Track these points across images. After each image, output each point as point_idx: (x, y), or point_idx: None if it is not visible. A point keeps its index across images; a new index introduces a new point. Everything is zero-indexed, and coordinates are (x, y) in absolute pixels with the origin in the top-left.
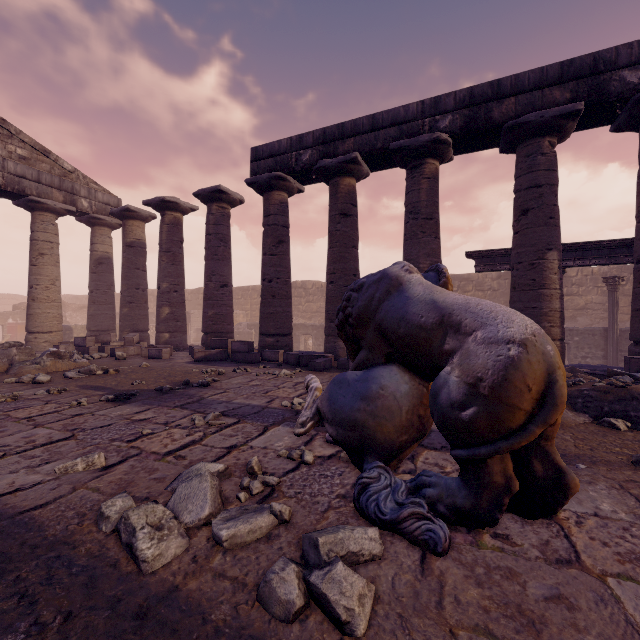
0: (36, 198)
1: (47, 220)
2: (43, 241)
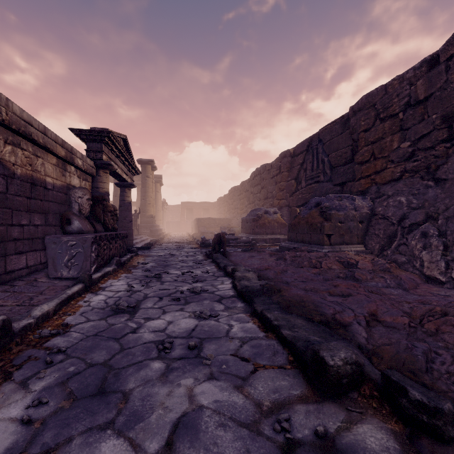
0: None
1: None
2: None
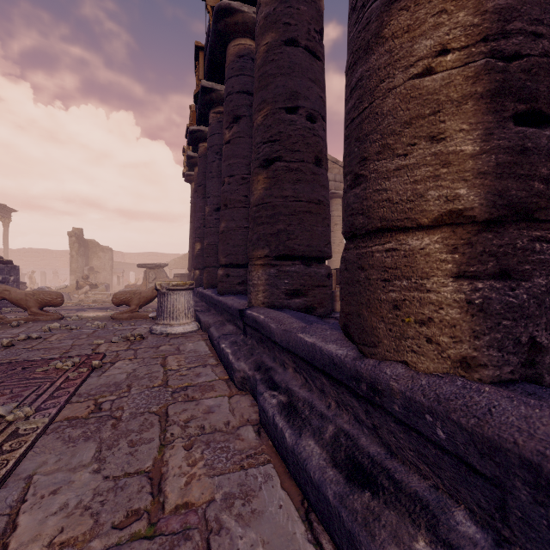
0: (334, 191)
1: (338, 203)
2: (336, 216)
